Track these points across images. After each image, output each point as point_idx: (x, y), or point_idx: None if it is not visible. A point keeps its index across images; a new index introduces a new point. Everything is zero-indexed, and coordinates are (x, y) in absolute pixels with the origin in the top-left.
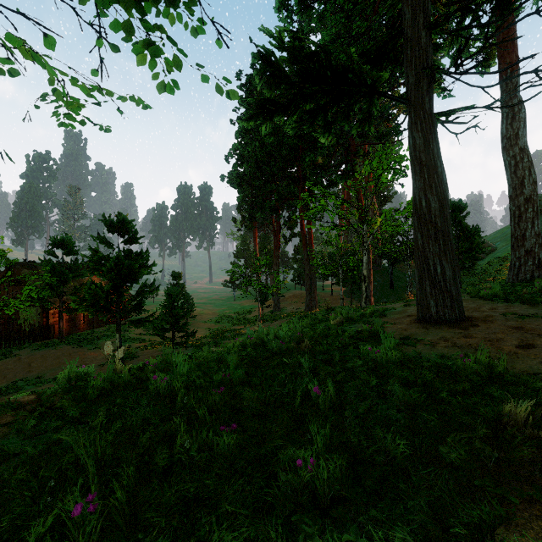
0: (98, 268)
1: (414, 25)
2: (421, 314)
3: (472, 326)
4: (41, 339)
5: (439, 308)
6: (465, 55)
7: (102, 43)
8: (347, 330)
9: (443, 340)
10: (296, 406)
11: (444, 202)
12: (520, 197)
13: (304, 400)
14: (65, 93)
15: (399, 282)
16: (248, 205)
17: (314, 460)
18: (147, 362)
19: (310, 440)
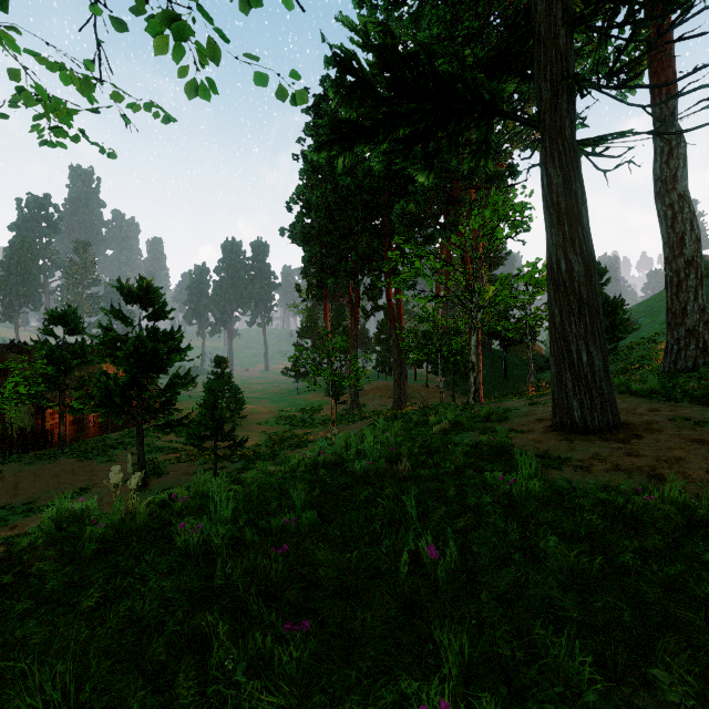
0: (112, 353)
1: (550, 20)
2: (559, 419)
3: (634, 437)
4: (35, 448)
5: (586, 412)
6: (604, 71)
7: (93, 6)
8: (458, 443)
9: (598, 459)
10: (402, 581)
11: (591, 265)
12: (679, 259)
13: (412, 567)
14: (41, 91)
15: (515, 370)
16: (317, 268)
17: (447, 701)
18: (174, 496)
19: (432, 653)
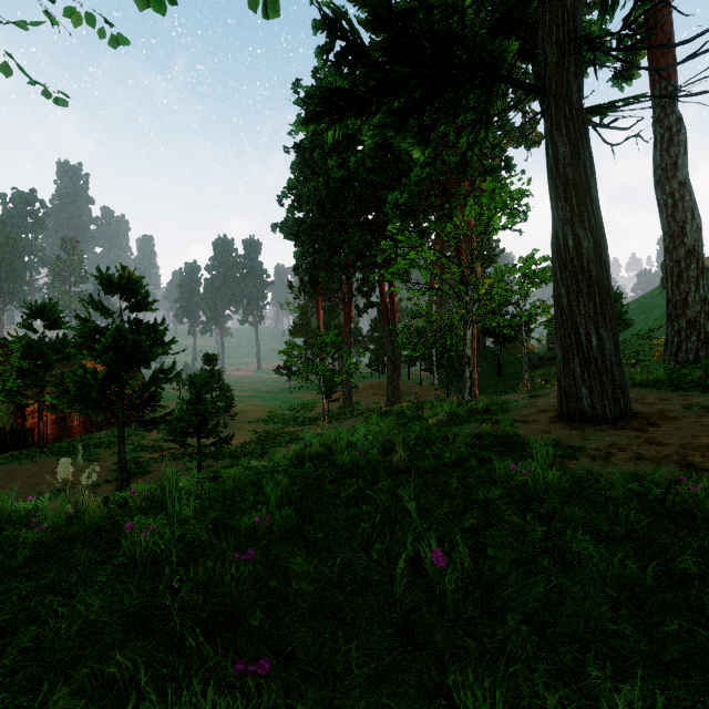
0: (91, 346)
1: None
2: (566, 408)
3: (651, 426)
4: (14, 448)
5: (596, 399)
6: (601, 60)
7: None
8: (458, 434)
9: (616, 448)
10: (400, 596)
11: (601, 241)
12: (680, 249)
13: (412, 577)
14: None
15: (509, 367)
16: (309, 264)
17: None
18: (132, 493)
19: None
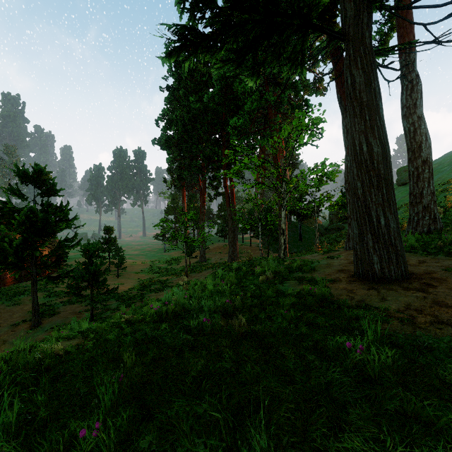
0: (10, 222)
1: None
2: (362, 271)
3: (429, 286)
4: None
5: (384, 265)
6: None
7: None
8: (284, 292)
9: (414, 310)
10: None
11: (386, 147)
12: (418, 160)
13: None
14: None
15: (306, 235)
16: (177, 166)
17: None
18: None
19: None
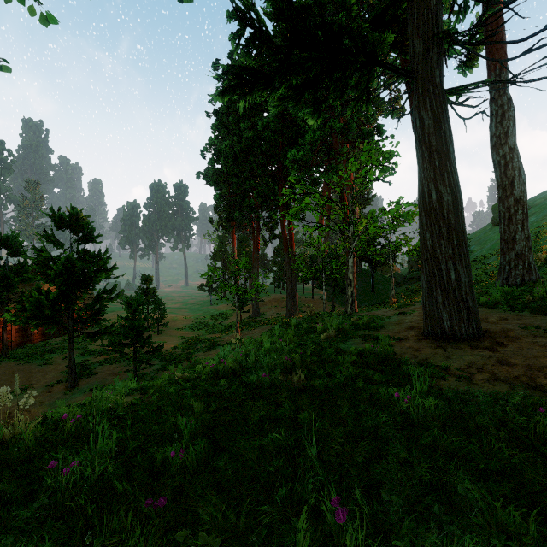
0: (45, 272)
1: None
2: (431, 329)
3: (499, 345)
4: None
5: (454, 322)
6: (450, 52)
7: None
8: (345, 351)
9: (475, 368)
10: None
11: (457, 195)
12: (510, 198)
13: (314, 525)
14: None
15: (380, 285)
16: (226, 204)
17: None
18: (65, 417)
19: None
